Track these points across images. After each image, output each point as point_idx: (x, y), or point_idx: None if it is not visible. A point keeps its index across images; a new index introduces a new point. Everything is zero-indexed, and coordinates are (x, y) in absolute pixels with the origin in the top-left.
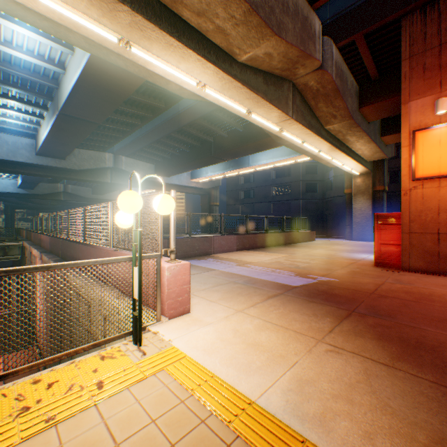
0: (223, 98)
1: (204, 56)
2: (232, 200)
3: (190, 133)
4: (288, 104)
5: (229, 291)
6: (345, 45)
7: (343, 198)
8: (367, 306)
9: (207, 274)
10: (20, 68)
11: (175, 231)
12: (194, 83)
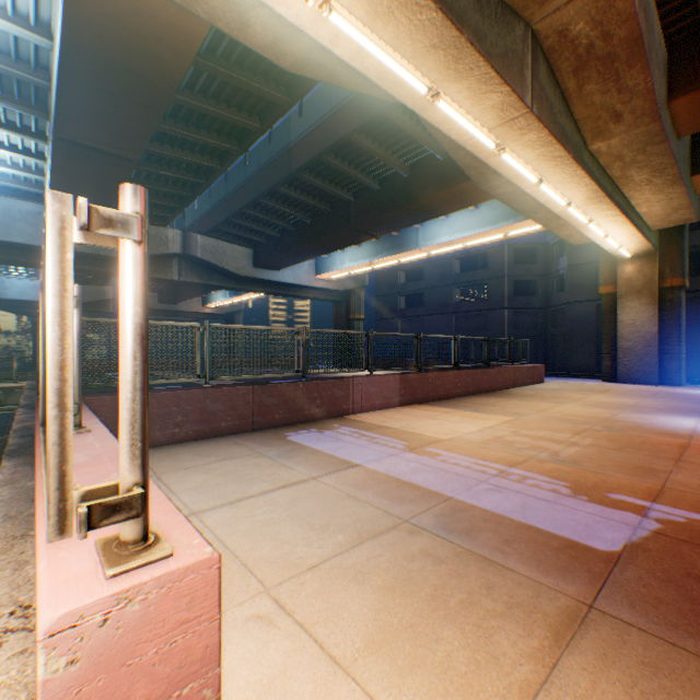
0: (375, 46)
1: None
2: (386, 312)
3: (310, 184)
4: (523, 76)
5: (399, 582)
6: None
7: (585, 304)
8: None
9: (334, 482)
10: None
11: (146, 395)
12: None
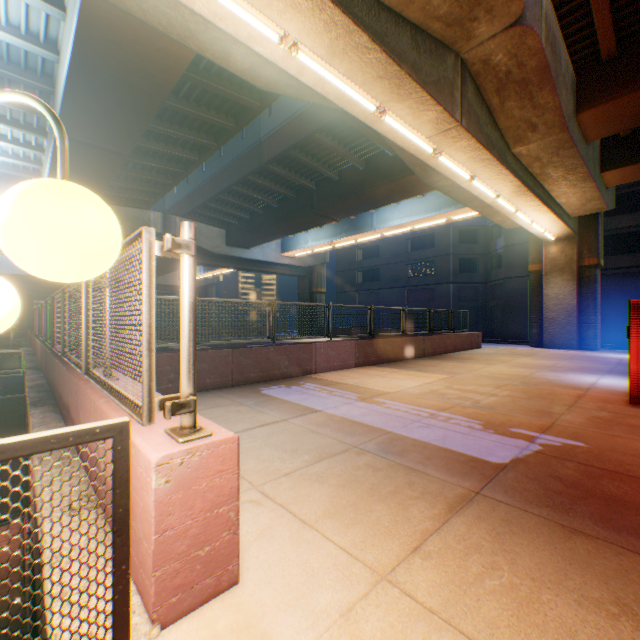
0: (333, 76)
1: None
2: (345, 285)
3: (278, 174)
4: (453, 97)
5: (348, 481)
6: None
7: (519, 280)
8: None
9: (301, 422)
10: None
11: (195, 343)
12: (274, 36)
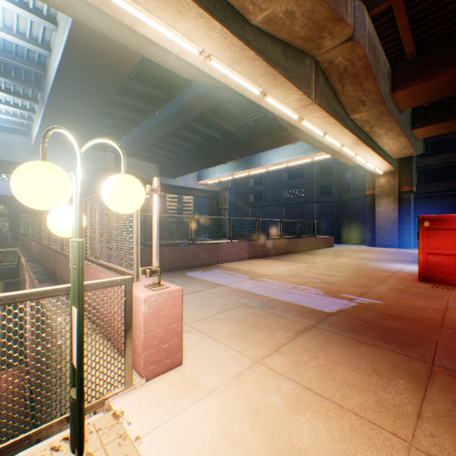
0: (233, 74)
1: (207, 9)
2: (242, 204)
3: (196, 128)
4: (310, 85)
5: (241, 321)
6: (378, 15)
7: (361, 200)
8: (449, 354)
9: (213, 291)
10: (0, 51)
11: (160, 240)
12: (196, 51)
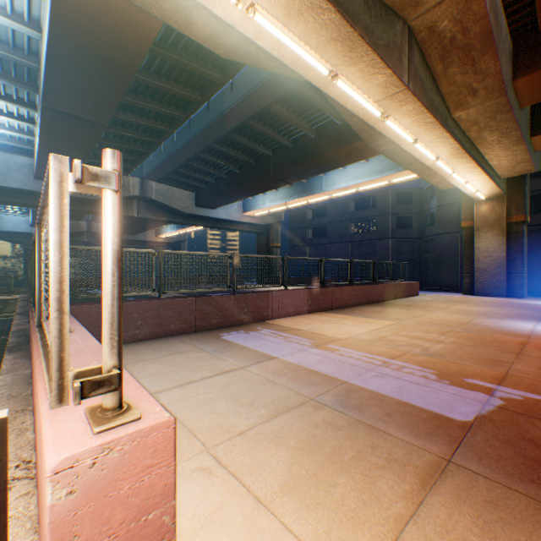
0: (289, 39)
1: None
2: (298, 241)
3: (239, 142)
4: (401, 61)
5: (306, 443)
6: None
7: (450, 235)
8: None
9: (258, 370)
10: None
11: (121, 302)
12: None
